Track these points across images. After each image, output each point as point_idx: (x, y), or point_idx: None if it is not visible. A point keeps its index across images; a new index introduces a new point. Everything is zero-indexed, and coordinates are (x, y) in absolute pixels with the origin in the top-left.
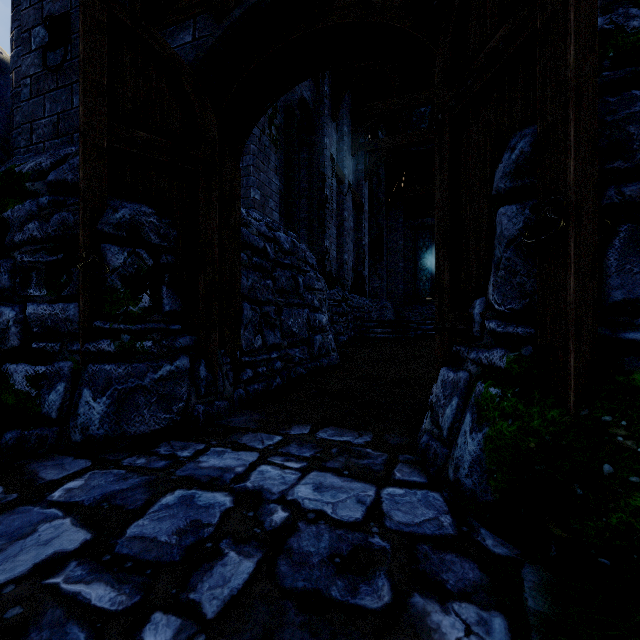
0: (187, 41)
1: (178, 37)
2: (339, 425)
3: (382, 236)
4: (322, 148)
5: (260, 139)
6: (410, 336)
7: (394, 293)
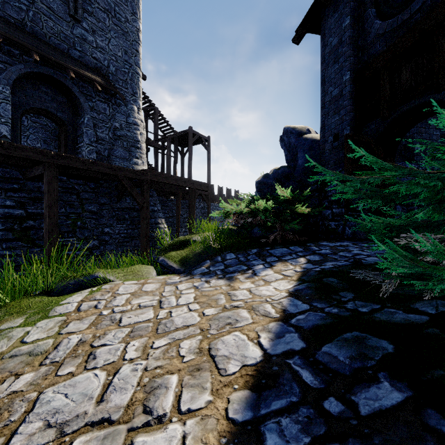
0: (373, 128)
1: (370, 127)
2: None
3: None
4: None
5: None
6: None
7: None
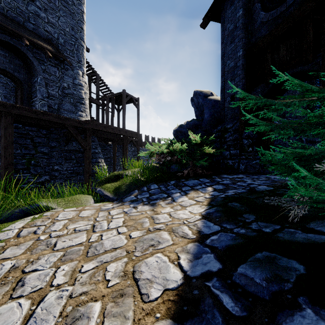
0: (259, 91)
1: (257, 90)
2: None
3: None
4: None
5: None
6: None
7: None
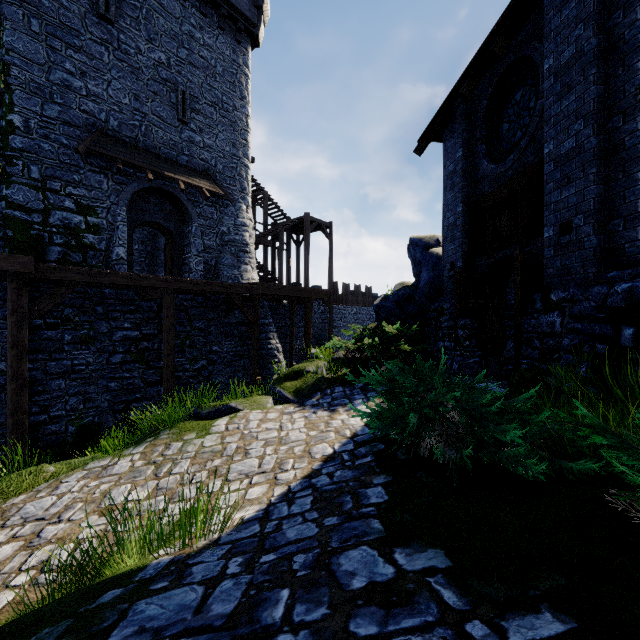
0: (482, 263)
1: (480, 262)
2: None
3: None
4: None
5: None
6: None
7: None
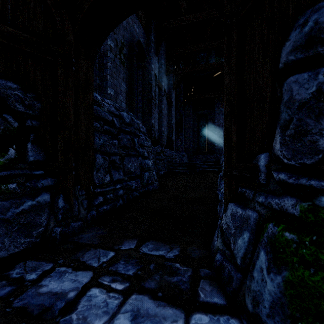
0: None
1: None
2: (156, 239)
3: (182, 119)
4: (150, 70)
5: (114, 60)
6: (196, 171)
7: (188, 148)
